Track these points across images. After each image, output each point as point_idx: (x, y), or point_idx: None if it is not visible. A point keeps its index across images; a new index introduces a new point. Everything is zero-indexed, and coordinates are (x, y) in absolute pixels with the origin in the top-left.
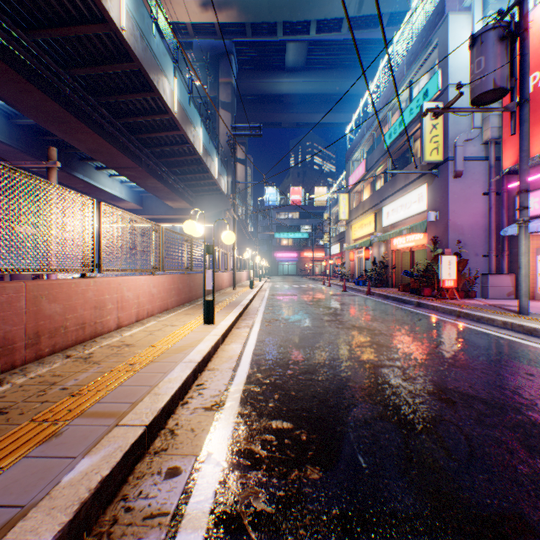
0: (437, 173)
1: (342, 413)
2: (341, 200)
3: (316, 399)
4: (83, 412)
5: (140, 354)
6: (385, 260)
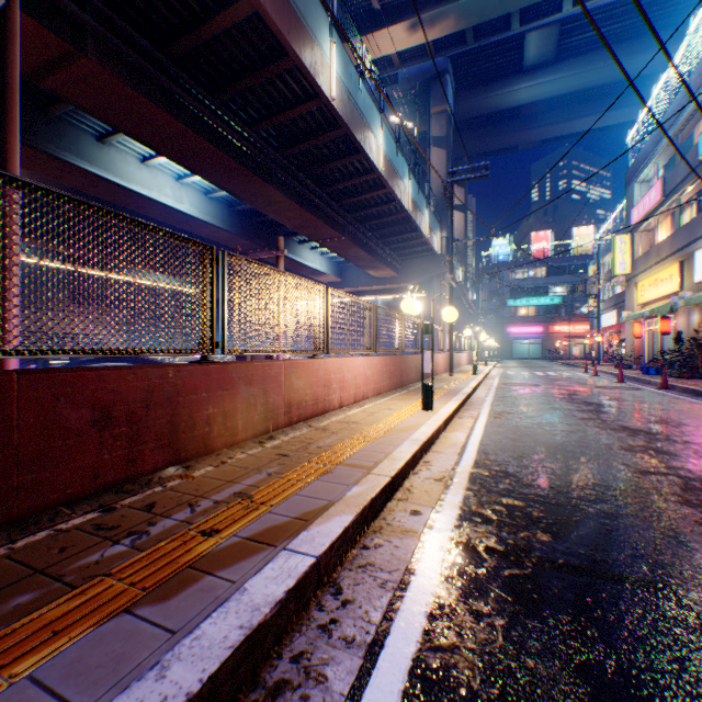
0: None
1: (583, 504)
2: (616, 245)
3: (553, 489)
4: (340, 462)
5: (367, 430)
6: (699, 335)
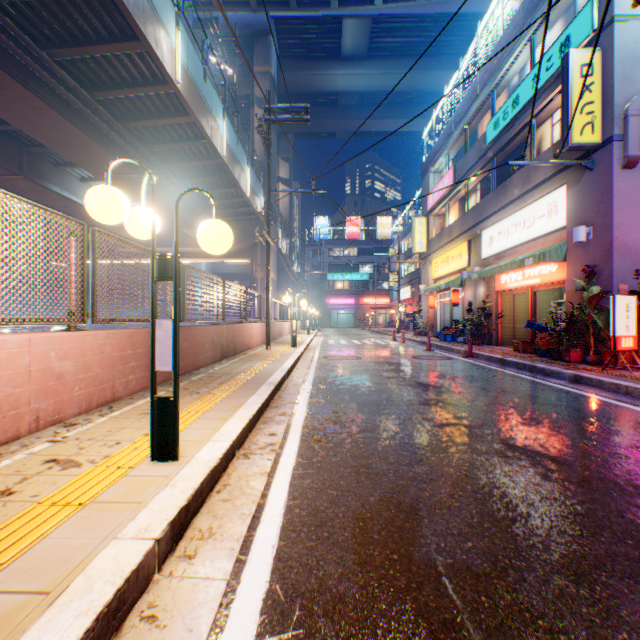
0: (590, 164)
1: None
2: (416, 226)
3: None
4: None
5: None
6: (486, 305)
